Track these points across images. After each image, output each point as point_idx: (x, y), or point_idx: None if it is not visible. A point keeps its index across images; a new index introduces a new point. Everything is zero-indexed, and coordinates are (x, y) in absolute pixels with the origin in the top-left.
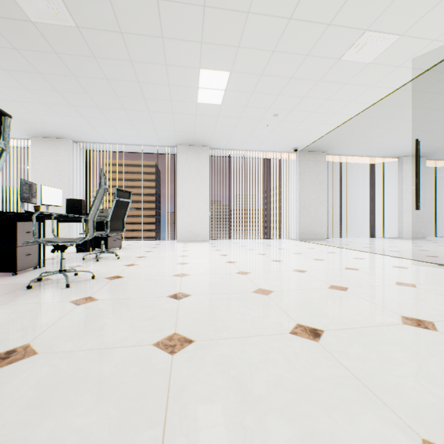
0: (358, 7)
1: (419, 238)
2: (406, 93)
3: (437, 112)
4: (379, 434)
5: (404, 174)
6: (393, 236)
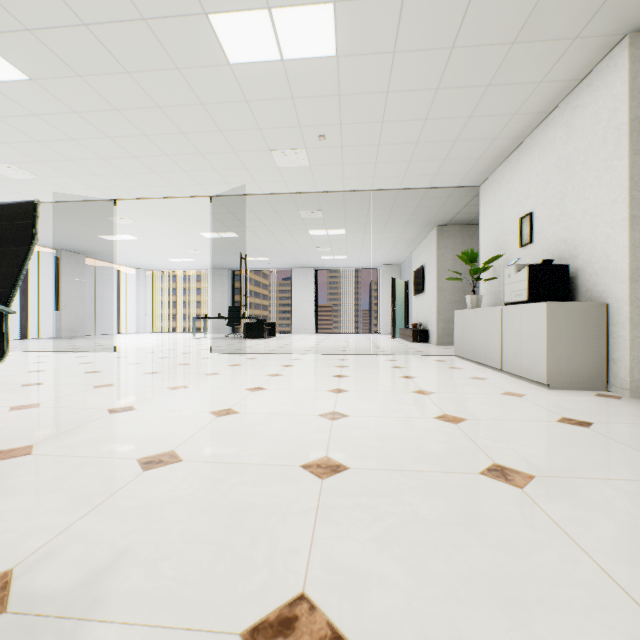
0: (2, 151)
1: (80, 337)
2: (55, 207)
3: (85, 226)
4: (8, 386)
5: (65, 269)
6: (52, 336)
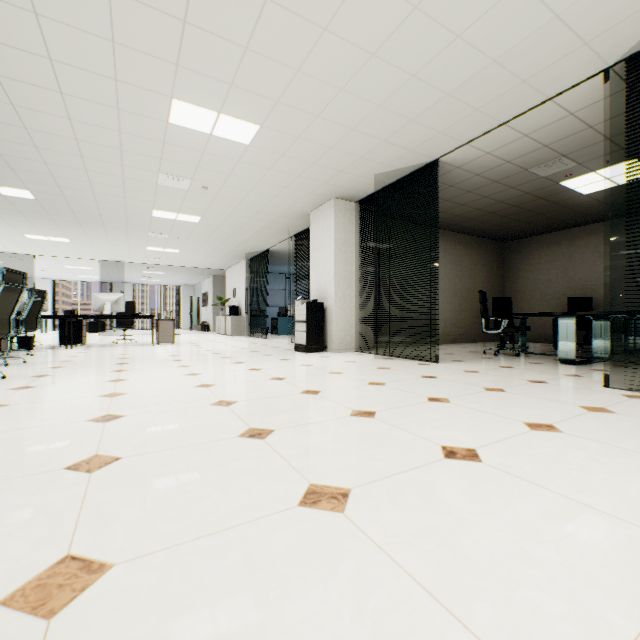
0: (8, 243)
1: None
2: None
3: None
4: None
5: None
6: None
